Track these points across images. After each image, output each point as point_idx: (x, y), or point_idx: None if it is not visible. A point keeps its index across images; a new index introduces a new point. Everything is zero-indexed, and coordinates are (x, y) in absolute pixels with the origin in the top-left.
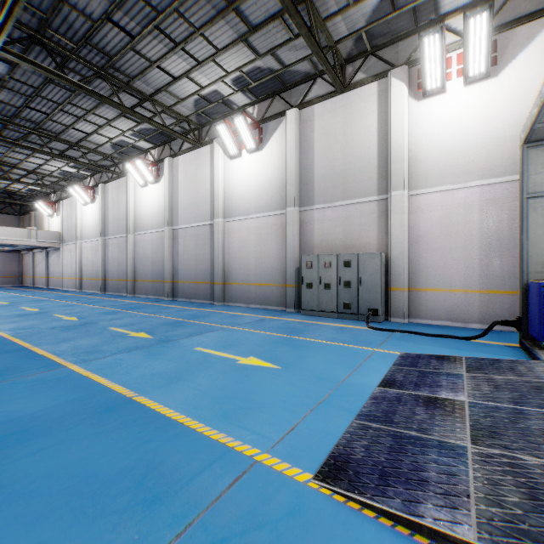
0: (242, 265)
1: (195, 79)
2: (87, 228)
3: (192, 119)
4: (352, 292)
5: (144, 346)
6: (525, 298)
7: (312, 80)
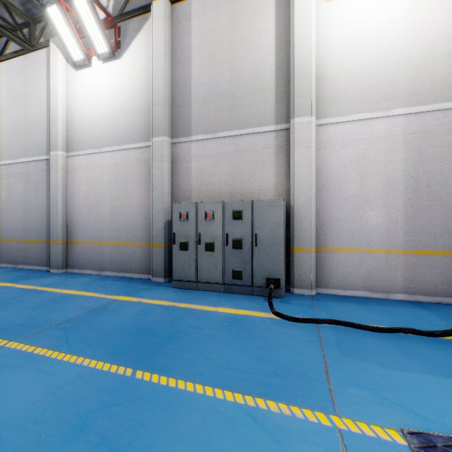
0: (92, 217)
1: None
2: None
3: (15, 4)
4: (244, 255)
5: None
6: None
7: None
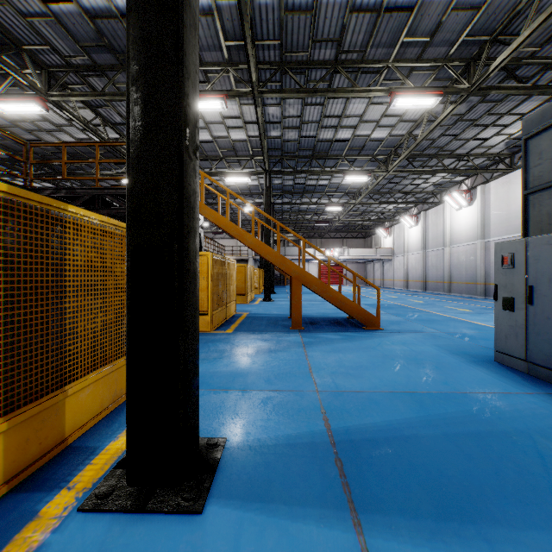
0: None
1: (504, 133)
2: (412, 244)
3: (503, 152)
4: None
5: (468, 313)
6: None
7: None
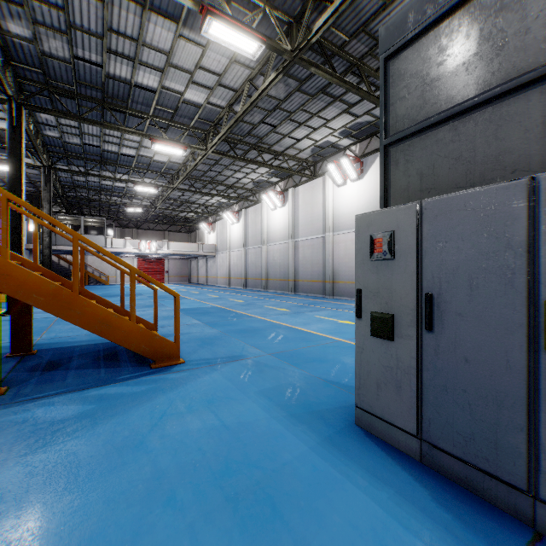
0: (347, 268)
1: (312, 138)
2: (234, 241)
3: (309, 159)
4: None
5: (288, 313)
6: None
7: None
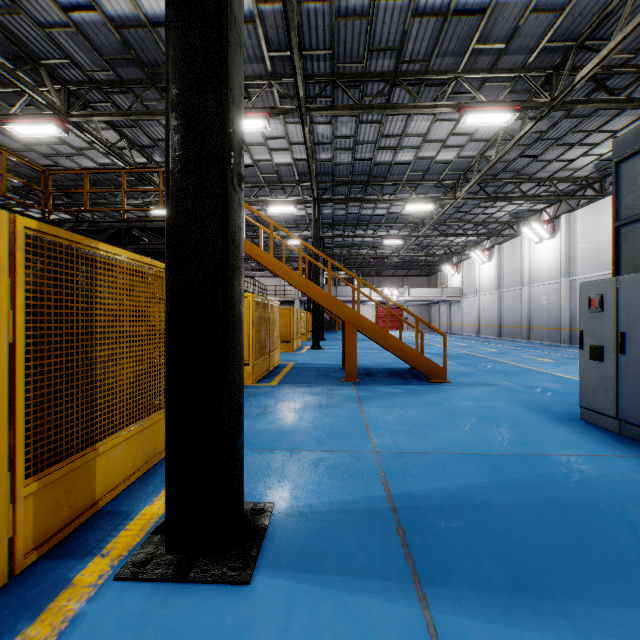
0: None
1: (592, 153)
2: (484, 283)
3: (591, 176)
4: None
5: (550, 363)
6: None
7: None
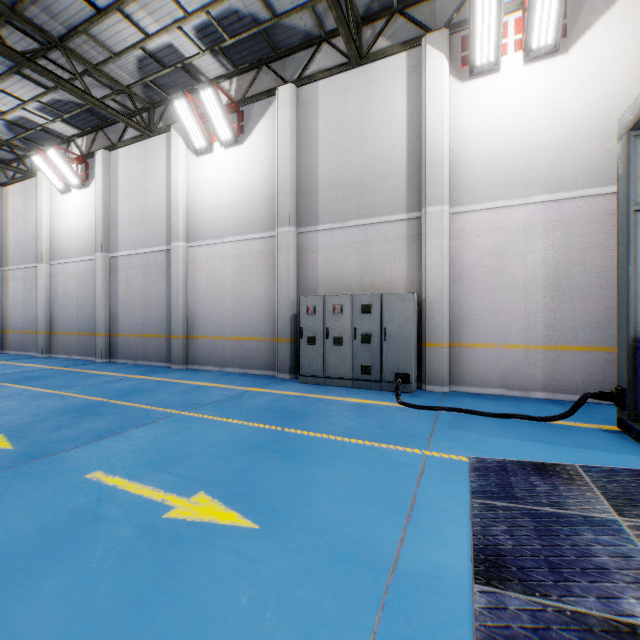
0: (214, 310)
1: (133, 19)
2: None
3: (137, 92)
4: (373, 350)
5: None
6: (632, 360)
7: (315, 46)
